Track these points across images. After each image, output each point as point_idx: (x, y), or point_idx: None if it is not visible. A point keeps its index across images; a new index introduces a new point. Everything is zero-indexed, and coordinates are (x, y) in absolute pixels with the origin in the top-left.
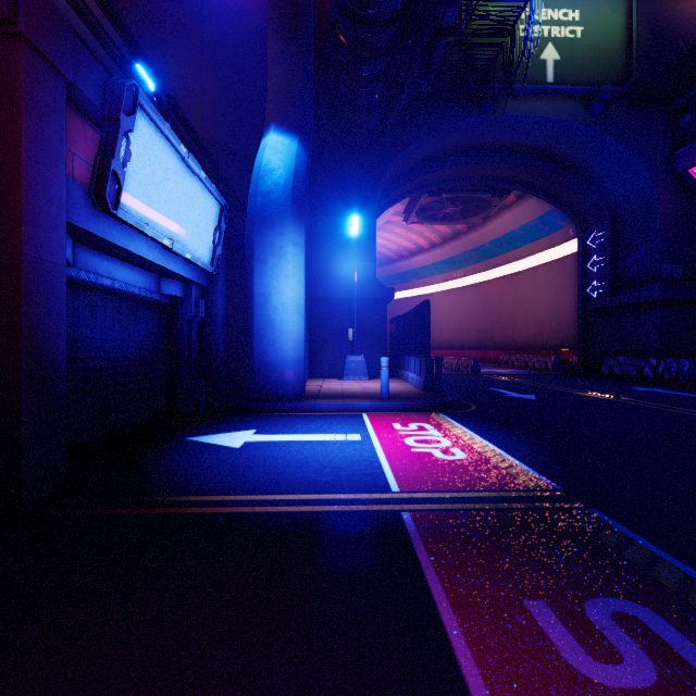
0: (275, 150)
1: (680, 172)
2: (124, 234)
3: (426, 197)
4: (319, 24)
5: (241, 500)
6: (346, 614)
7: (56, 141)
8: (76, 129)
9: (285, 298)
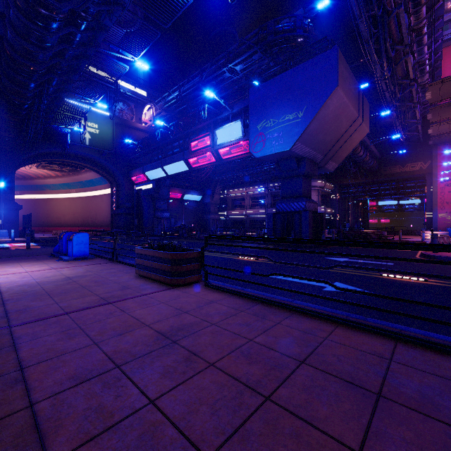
0: None
1: (130, 177)
2: None
3: (45, 164)
4: None
5: None
6: None
7: None
8: None
9: None
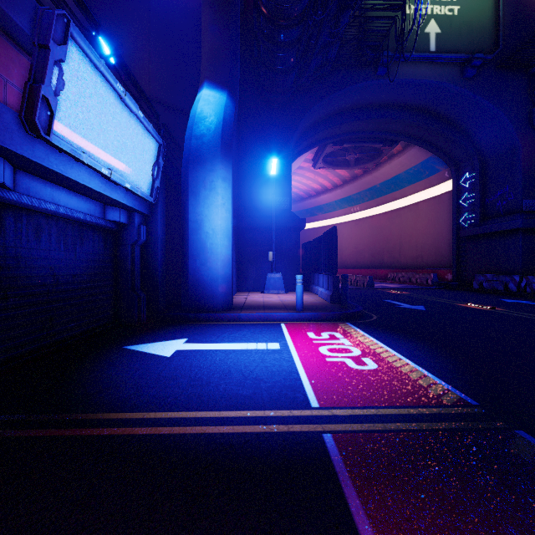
0: (207, 102)
1: None
2: (63, 162)
3: (331, 146)
4: (244, 5)
5: (162, 418)
6: None
7: None
8: (9, 58)
9: (215, 225)
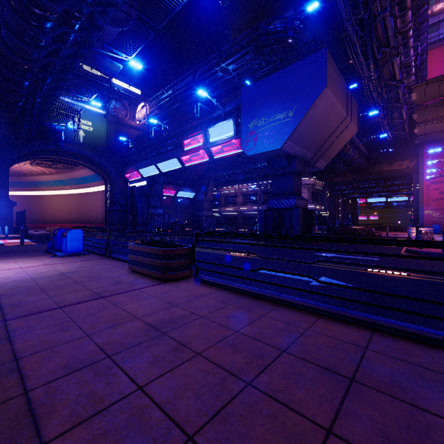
0: None
1: (124, 174)
2: None
3: (39, 161)
4: None
5: None
6: None
7: None
8: None
9: None
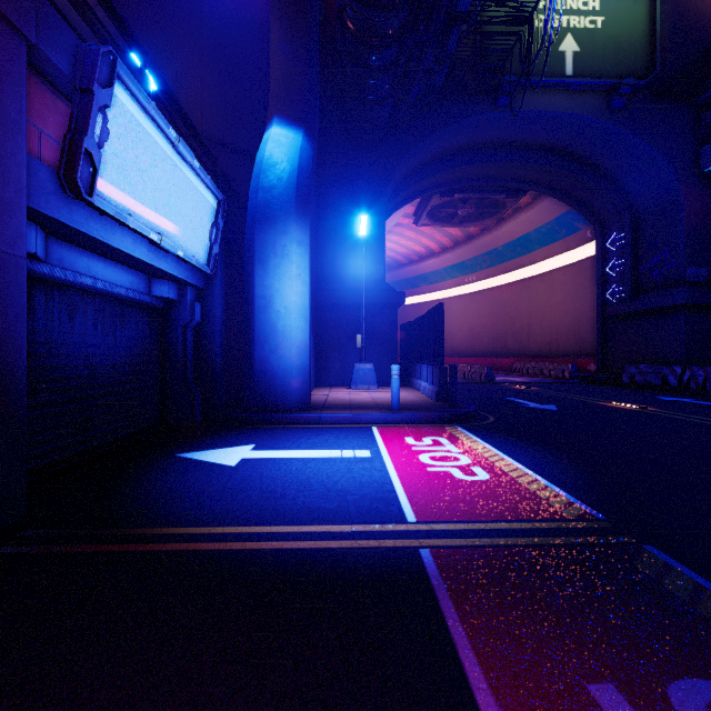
0: (278, 143)
1: (706, 170)
2: (104, 226)
3: (438, 198)
4: (325, 14)
5: (231, 533)
6: (354, 707)
7: (12, 111)
8: (44, 103)
9: (288, 301)
